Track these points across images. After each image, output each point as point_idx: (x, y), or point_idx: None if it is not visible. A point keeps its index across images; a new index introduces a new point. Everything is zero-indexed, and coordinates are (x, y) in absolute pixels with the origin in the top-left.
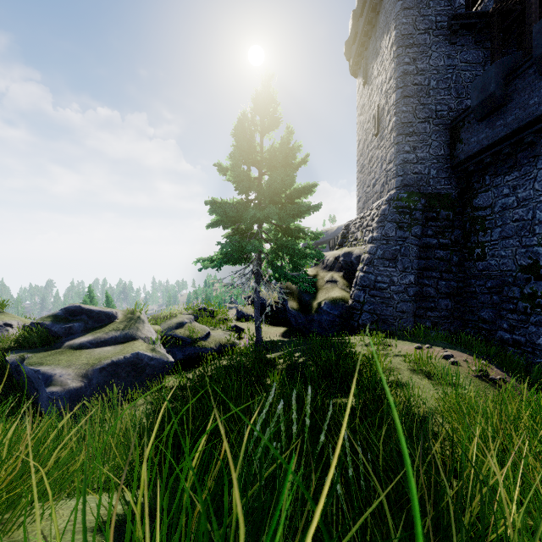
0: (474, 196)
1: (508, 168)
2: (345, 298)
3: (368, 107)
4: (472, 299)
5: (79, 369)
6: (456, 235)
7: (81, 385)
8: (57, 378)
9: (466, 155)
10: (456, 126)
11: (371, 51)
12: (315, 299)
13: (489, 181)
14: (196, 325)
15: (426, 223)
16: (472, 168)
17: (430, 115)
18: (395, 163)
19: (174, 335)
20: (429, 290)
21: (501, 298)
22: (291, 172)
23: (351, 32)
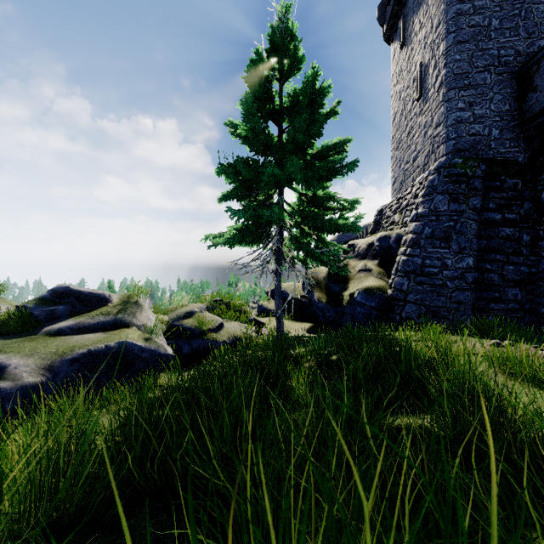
0: None
1: None
2: (383, 288)
3: (407, 71)
4: None
5: (42, 359)
6: (526, 209)
7: (42, 381)
8: (10, 369)
9: (542, 105)
10: (528, 72)
11: (411, 4)
12: (346, 290)
13: None
14: (207, 315)
15: (487, 195)
16: None
17: (491, 62)
18: (445, 125)
19: (180, 326)
20: (492, 277)
21: None
22: (321, 118)
23: None
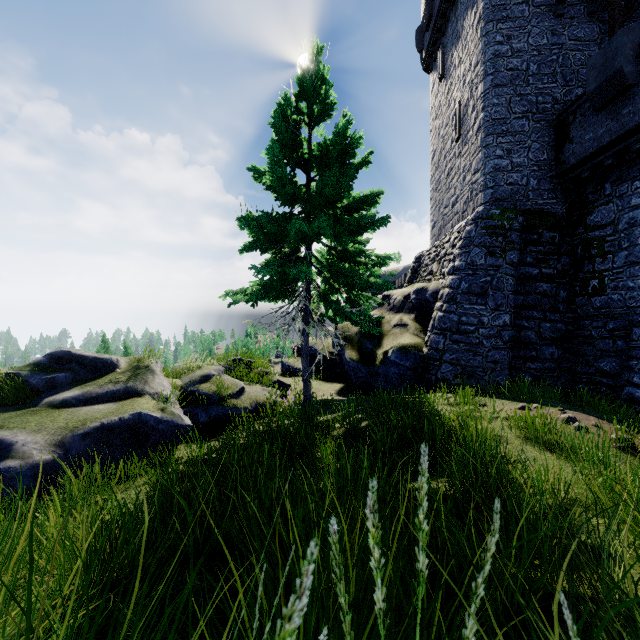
0: (589, 211)
1: (639, 170)
2: (419, 345)
3: (446, 107)
4: (586, 346)
5: (52, 435)
6: (563, 264)
7: (53, 458)
8: (18, 447)
9: (578, 158)
10: (564, 122)
11: (450, 35)
12: (380, 347)
13: (611, 190)
14: (226, 379)
15: (524, 248)
16: (587, 174)
17: (529, 109)
18: (483, 172)
19: (196, 391)
20: (529, 335)
21: (629, 343)
22: (350, 172)
23: (424, 15)
